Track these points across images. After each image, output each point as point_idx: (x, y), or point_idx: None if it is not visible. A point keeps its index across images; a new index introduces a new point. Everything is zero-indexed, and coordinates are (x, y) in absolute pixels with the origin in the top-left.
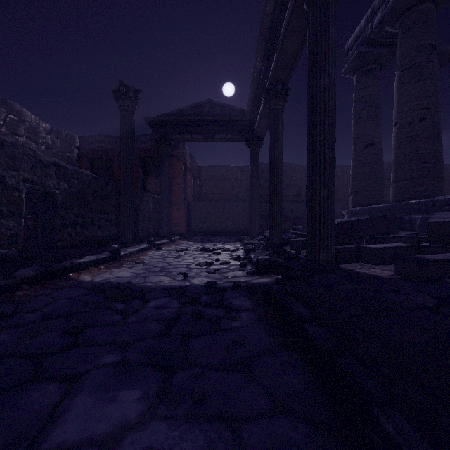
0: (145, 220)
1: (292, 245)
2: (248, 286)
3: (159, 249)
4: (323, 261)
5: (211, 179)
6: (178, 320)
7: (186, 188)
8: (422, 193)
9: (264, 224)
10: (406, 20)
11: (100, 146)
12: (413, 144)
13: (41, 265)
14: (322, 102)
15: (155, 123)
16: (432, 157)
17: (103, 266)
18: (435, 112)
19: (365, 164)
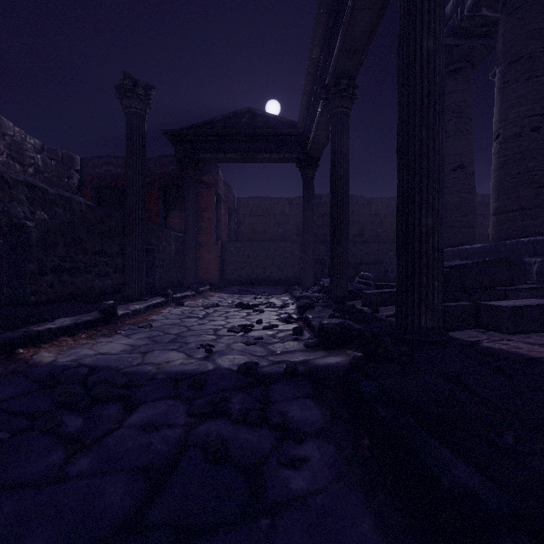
0: (164, 265)
1: (364, 299)
2: (310, 372)
3: (179, 304)
4: (427, 327)
5: (252, 214)
6: (178, 468)
7: (220, 224)
8: (536, 229)
9: (318, 271)
10: None
11: (108, 170)
12: (522, 163)
13: None
14: (424, 77)
15: (177, 138)
16: None
17: (85, 333)
18: None
19: (453, 193)
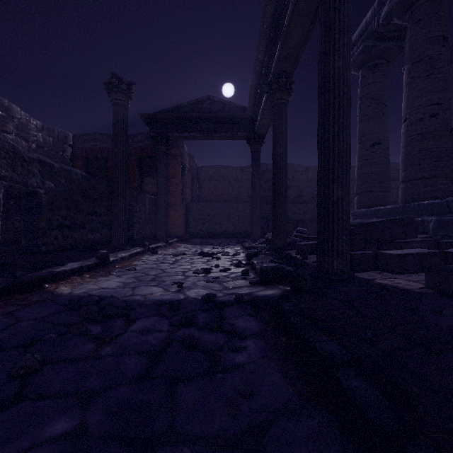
0: (141, 222)
1: (298, 249)
2: (252, 300)
3: (154, 253)
4: (337, 269)
5: (211, 180)
6: (166, 352)
7: (185, 188)
8: (434, 194)
9: (265, 226)
10: (416, 10)
11: (94, 145)
12: (423, 142)
13: (13, 274)
14: (336, 88)
15: (151, 120)
16: (444, 156)
17: (88, 274)
18: (447, 108)
19: (371, 164)
